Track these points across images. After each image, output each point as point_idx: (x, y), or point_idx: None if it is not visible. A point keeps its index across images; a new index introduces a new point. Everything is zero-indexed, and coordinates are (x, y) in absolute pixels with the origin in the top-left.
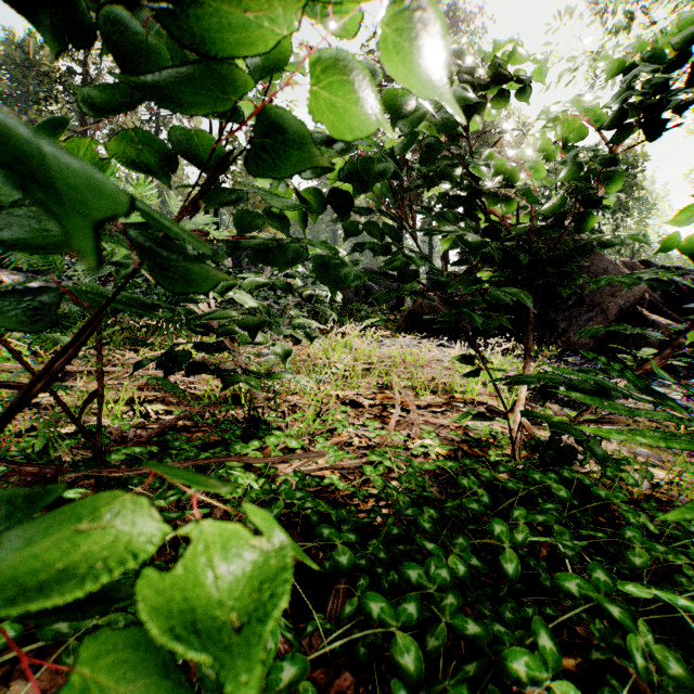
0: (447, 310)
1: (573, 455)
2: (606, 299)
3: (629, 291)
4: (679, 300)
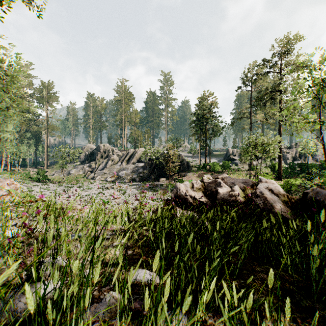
0: None
1: None
2: None
3: None
4: None
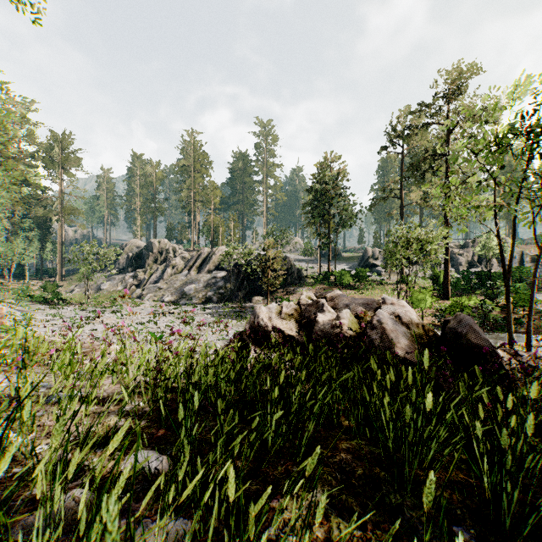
0: None
1: None
2: None
3: None
4: None
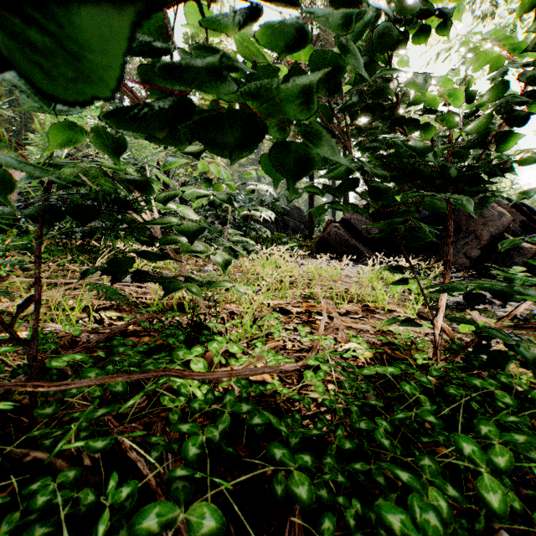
0: (350, 237)
1: (503, 360)
2: (479, 228)
3: (498, 221)
4: (534, 229)
